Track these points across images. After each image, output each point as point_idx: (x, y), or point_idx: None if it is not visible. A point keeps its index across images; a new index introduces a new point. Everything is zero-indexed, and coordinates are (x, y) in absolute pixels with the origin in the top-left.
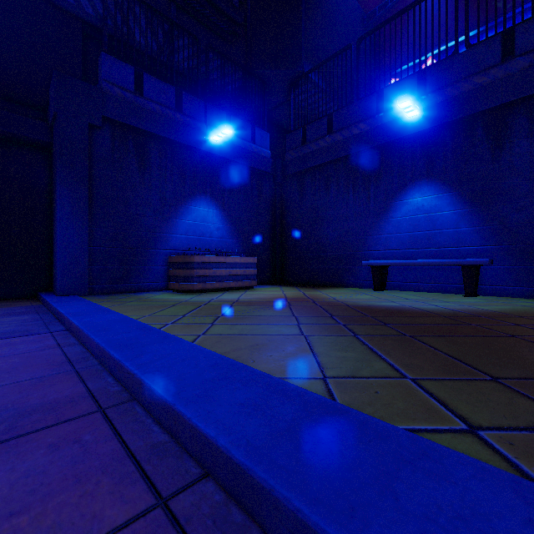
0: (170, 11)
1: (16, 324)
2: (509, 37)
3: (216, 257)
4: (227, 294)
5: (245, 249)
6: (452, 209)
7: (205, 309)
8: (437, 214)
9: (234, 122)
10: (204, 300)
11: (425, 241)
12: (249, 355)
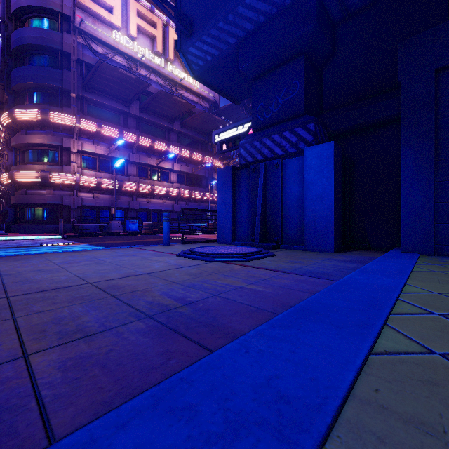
0: None
1: (337, 268)
2: None
3: None
4: None
5: None
6: None
7: None
8: None
9: None
10: None
11: None
12: None
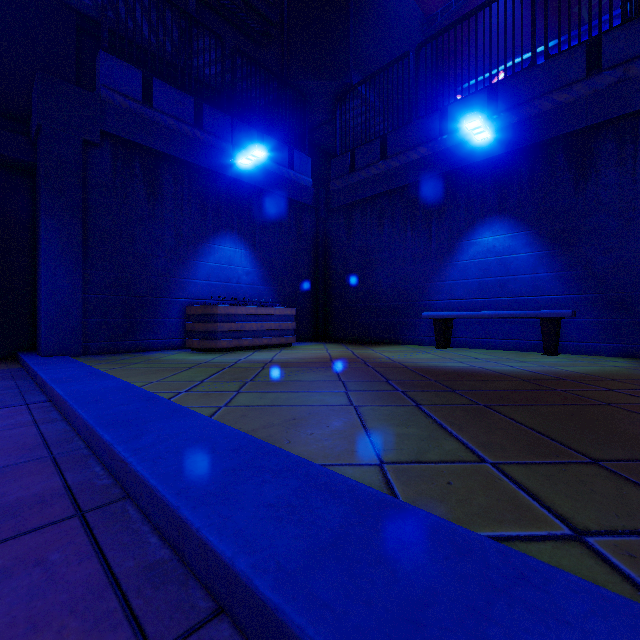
0: (188, 3)
1: None
2: (595, 48)
3: (245, 308)
4: (258, 353)
5: (281, 299)
6: (529, 251)
7: (230, 373)
8: (511, 257)
9: (268, 142)
10: (229, 361)
11: (497, 289)
12: (283, 433)
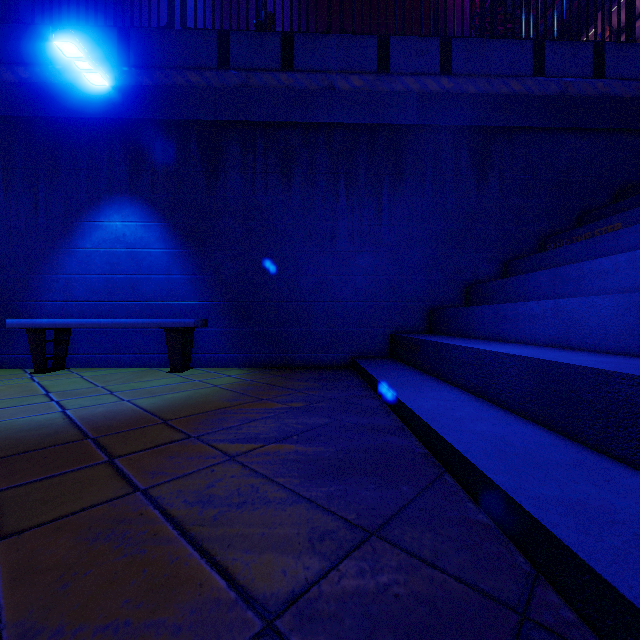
0: None
1: None
2: (225, 42)
3: None
4: None
5: None
6: (163, 247)
7: None
8: (144, 251)
9: None
10: None
11: (128, 290)
12: None
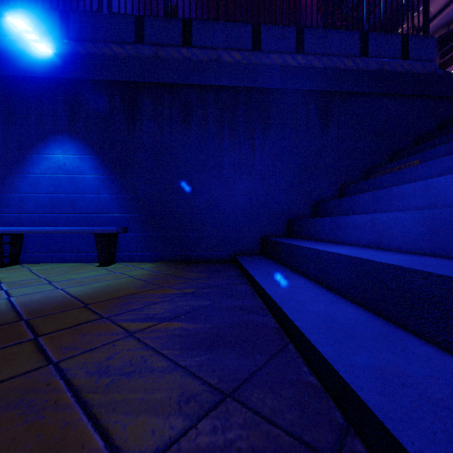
0: None
1: None
2: (141, 24)
3: None
4: None
5: None
6: (94, 174)
7: None
8: (80, 177)
9: None
10: None
11: (68, 205)
12: None
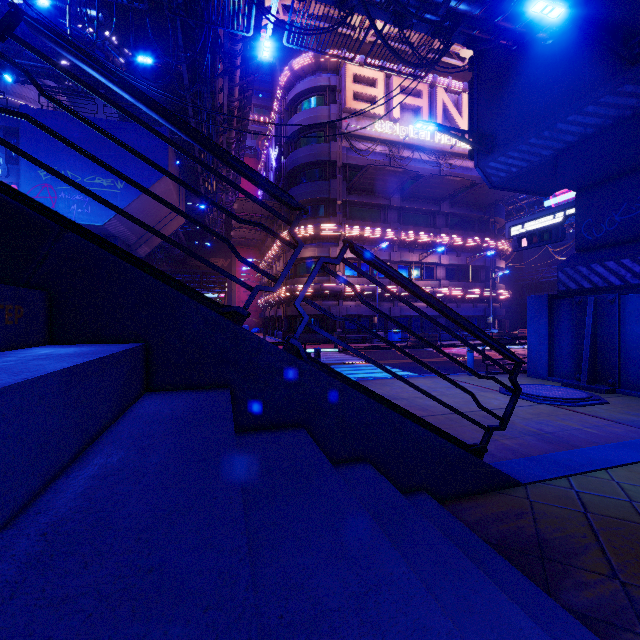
0: None
1: None
2: None
3: None
4: None
5: None
6: None
7: None
8: None
9: None
10: None
11: None
12: None
